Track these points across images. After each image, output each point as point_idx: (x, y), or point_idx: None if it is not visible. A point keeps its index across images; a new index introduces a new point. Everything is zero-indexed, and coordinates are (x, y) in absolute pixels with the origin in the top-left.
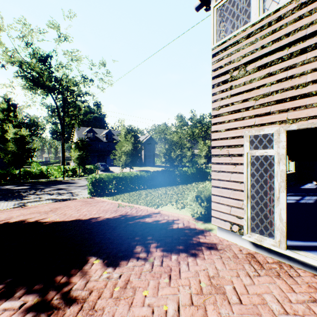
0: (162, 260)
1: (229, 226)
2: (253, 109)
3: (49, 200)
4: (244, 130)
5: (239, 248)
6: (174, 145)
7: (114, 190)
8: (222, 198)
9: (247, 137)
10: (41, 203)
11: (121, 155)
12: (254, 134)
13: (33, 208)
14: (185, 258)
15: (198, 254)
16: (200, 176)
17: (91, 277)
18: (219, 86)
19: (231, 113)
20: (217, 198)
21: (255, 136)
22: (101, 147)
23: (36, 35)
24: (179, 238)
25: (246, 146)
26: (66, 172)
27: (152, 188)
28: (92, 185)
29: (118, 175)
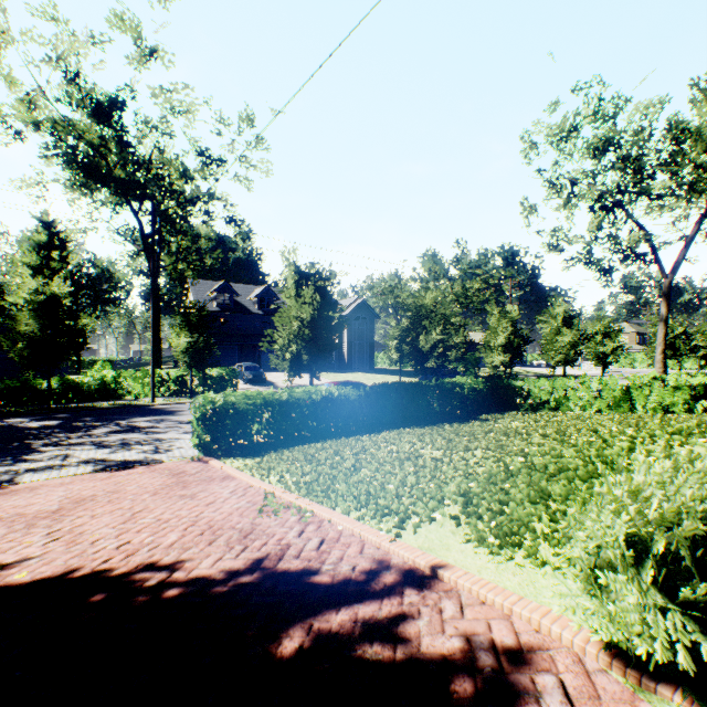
0: None
1: None
2: None
3: (85, 466)
4: None
5: None
6: (426, 318)
7: (265, 437)
8: None
9: None
10: (60, 476)
11: (288, 342)
12: None
13: (22, 494)
14: None
15: None
16: (497, 397)
17: None
18: None
19: None
20: None
21: None
22: (248, 326)
23: (83, 47)
24: None
25: None
26: (162, 384)
27: (371, 433)
28: (205, 424)
29: (277, 396)
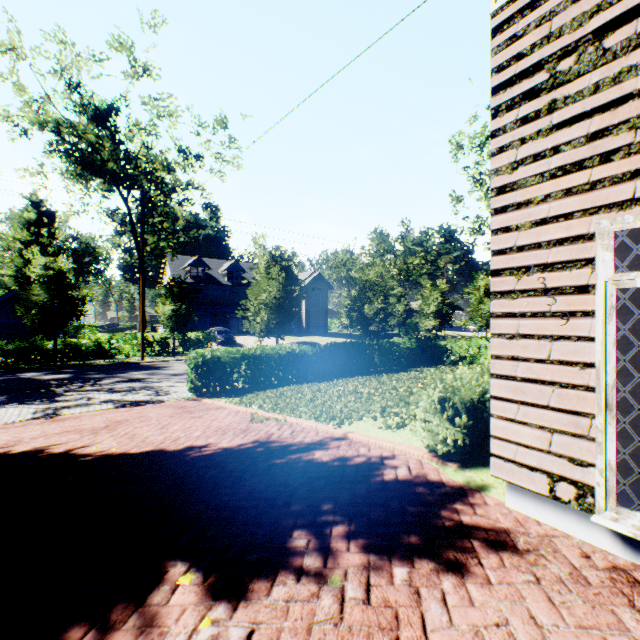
0: (367, 583)
1: (546, 485)
2: (629, 156)
3: (107, 404)
4: (596, 217)
5: (582, 550)
6: (370, 290)
7: (243, 383)
8: (524, 407)
9: (606, 237)
10: (91, 410)
11: (259, 309)
12: (631, 226)
13: (71, 420)
14: (434, 577)
15: (468, 565)
16: (426, 354)
17: (166, 636)
18: (513, 110)
19: (551, 176)
20: (508, 408)
21: (623, 237)
22: (218, 296)
23: (86, 65)
24: (405, 510)
25: (603, 264)
26: (148, 345)
27: (325, 381)
28: (198, 372)
29: (252, 352)
